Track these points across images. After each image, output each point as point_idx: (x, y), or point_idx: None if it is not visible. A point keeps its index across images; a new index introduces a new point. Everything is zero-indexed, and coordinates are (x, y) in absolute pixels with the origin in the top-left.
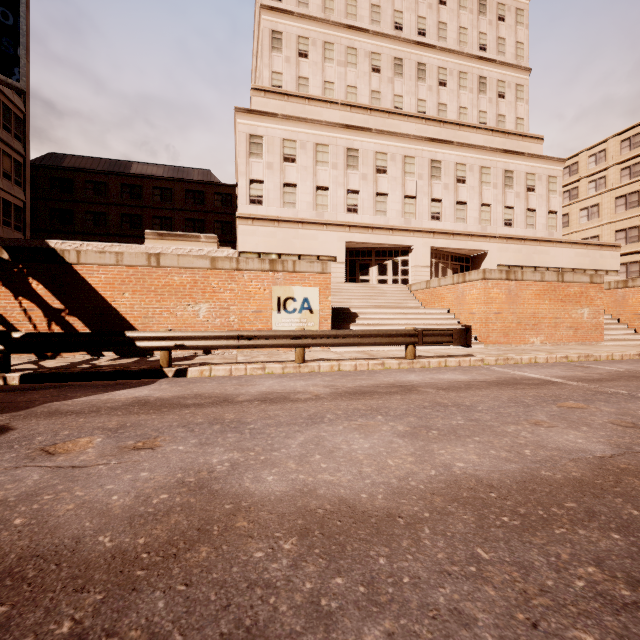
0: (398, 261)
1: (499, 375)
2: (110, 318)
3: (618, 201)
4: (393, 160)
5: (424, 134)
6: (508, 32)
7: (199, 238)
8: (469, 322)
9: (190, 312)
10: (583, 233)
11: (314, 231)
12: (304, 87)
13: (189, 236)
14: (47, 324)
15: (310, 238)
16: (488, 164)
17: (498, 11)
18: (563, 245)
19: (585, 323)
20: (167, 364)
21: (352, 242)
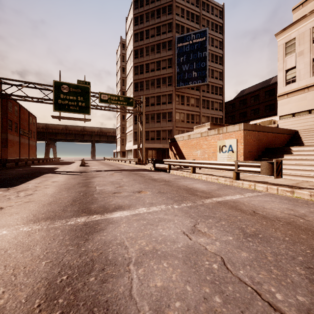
0: None
1: (217, 191)
2: (182, 156)
3: None
4: None
5: None
6: None
7: (205, 125)
8: None
9: (196, 153)
10: None
11: None
12: None
13: (203, 125)
14: (174, 157)
15: None
16: None
17: None
18: None
19: None
20: (168, 169)
21: None
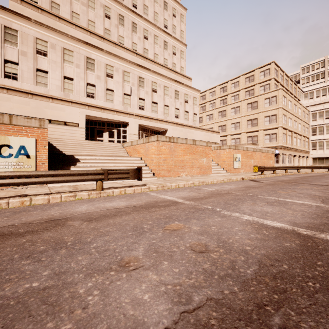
0: (121, 130)
1: (149, 199)
2: None
3: (219, 113)
4: (117, 71)
5: (136, 62)
6: (177, 23)
7: None
8: (151, 165)
9: None
10: (207, 126)
11: (62, 105)
12: (56, 9)
13: None
14: None
15: (59, 109)
16: (168, 85)
17: (173, 11)
18: (199, 130)
19: (204, 165)
20: None
21: (91, 116)
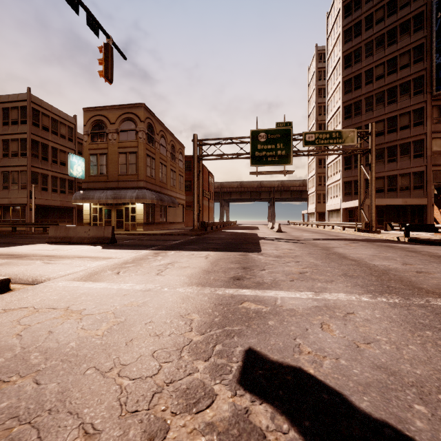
0: None
1: None
2: None
3: None
4: None
5: None
6: None
7: None
8: None
9: None
10: None
11: None
12: None
13: None
14: None
15: None
16: None
17: None
18: None
19: None
20: None
21: None
